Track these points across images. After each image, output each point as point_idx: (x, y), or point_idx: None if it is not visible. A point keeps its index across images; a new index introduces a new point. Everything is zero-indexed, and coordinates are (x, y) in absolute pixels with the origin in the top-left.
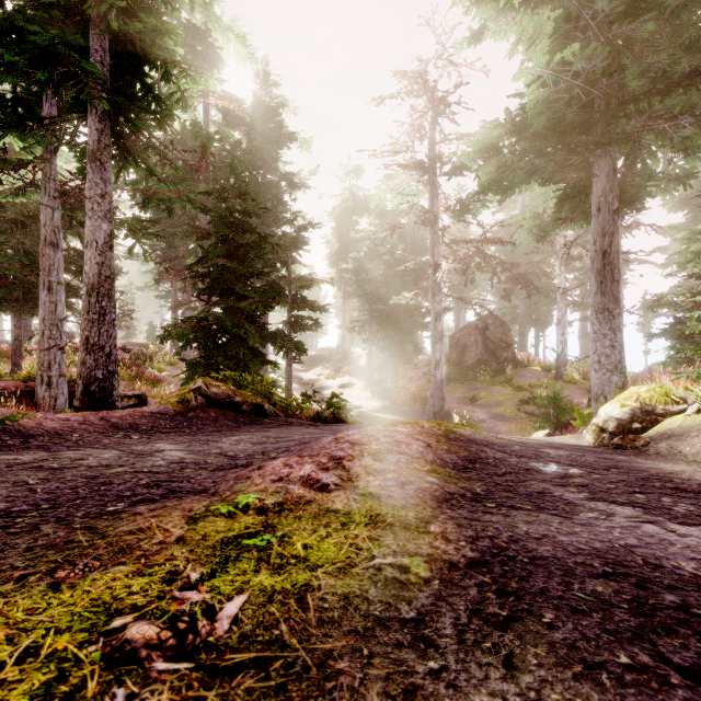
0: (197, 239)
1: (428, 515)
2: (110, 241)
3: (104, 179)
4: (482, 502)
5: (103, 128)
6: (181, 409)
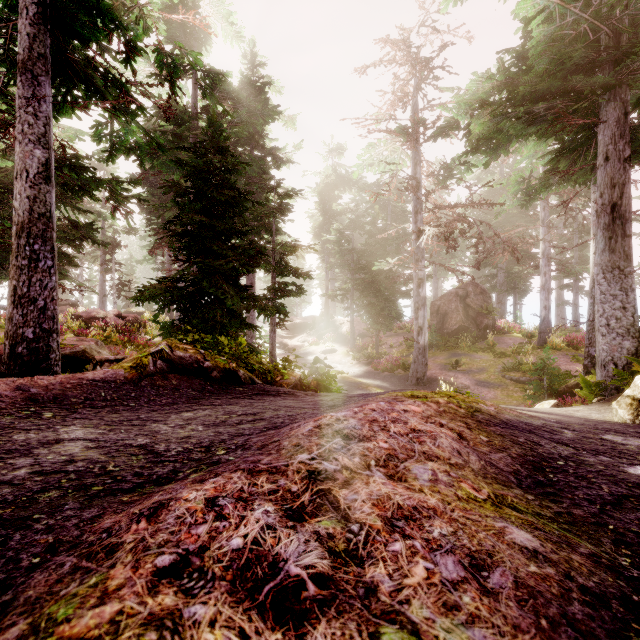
0: (175, 197)
1: None
2: (45, 171)
3: (37, 95)
4: None
5: (36, 34)
6: (133, 375)
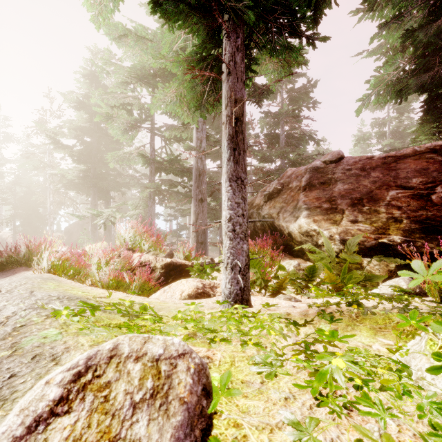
0: None
1: None
2: None
3: None
4: None
5: None
6: None
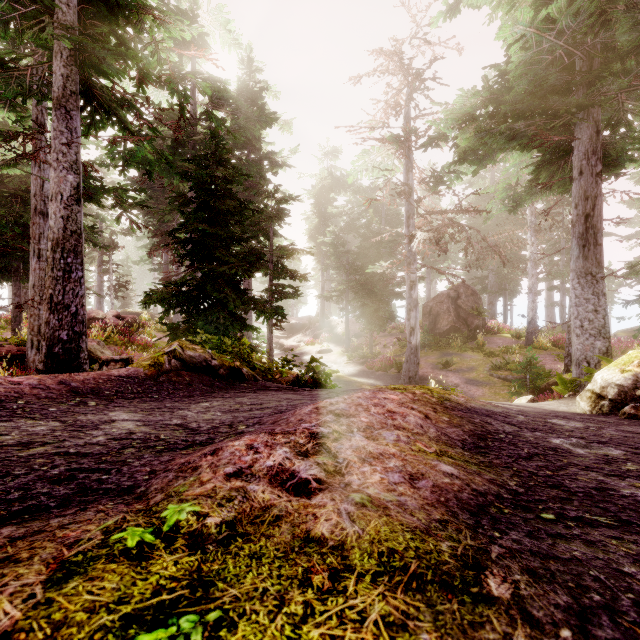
0: (179, 206)
1: (471, 547)
2: (76, 194)
3: (70, 127)
4: (531, 509)
5: (69, 74)
6: (152, 372)
